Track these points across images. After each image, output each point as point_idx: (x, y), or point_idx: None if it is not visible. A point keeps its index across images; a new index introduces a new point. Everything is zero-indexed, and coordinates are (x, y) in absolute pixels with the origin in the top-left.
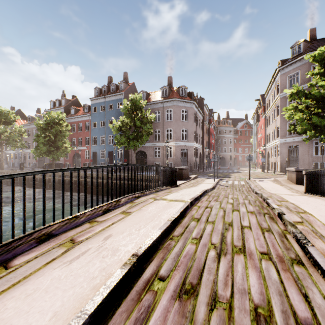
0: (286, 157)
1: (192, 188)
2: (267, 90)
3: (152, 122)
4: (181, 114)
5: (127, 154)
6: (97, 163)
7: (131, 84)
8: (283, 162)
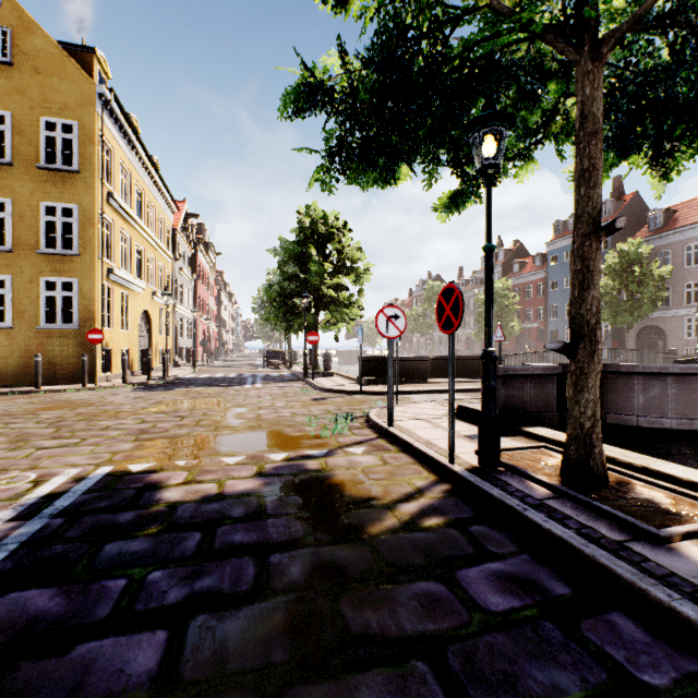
0: None
1: None
2: None
3: (665, 278)
4: None
5: (620, 333)
6: None
7: (630, 197)
8: None
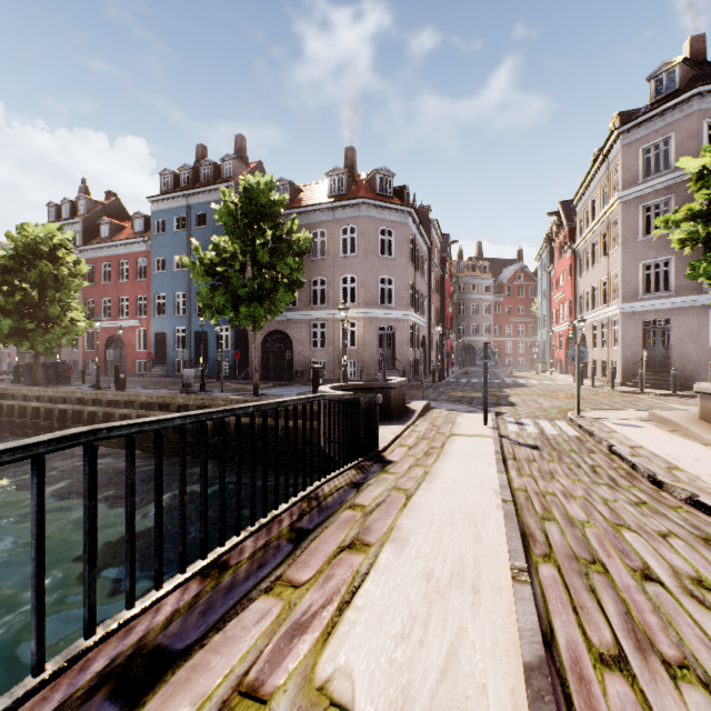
0: (638, 349)
1: (442, 481)
2: (581, 188)
3: (304, 253)
4: (378, 239)
5: (244, 339)
6: (167, 361)
7: (255, 165)
8: (630, 360)
